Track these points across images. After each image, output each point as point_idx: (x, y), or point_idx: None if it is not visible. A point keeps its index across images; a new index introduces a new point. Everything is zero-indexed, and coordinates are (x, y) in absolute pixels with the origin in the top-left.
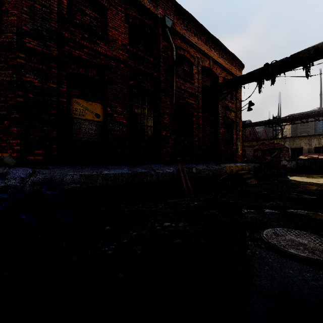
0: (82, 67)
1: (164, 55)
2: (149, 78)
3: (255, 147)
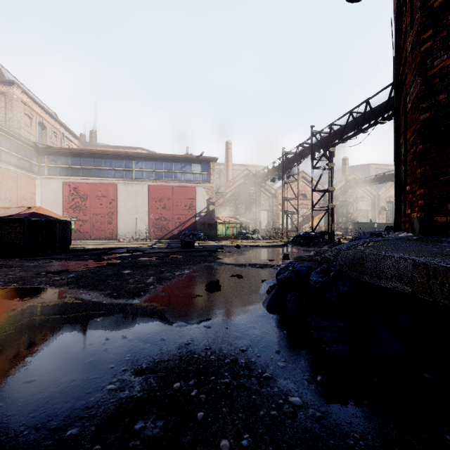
0: None
1: None
2: None
3: None
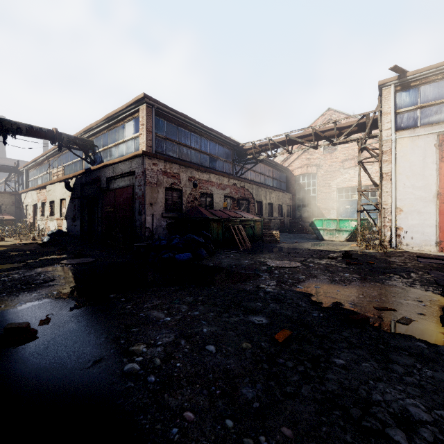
0: None
1: None
2: None
3: None
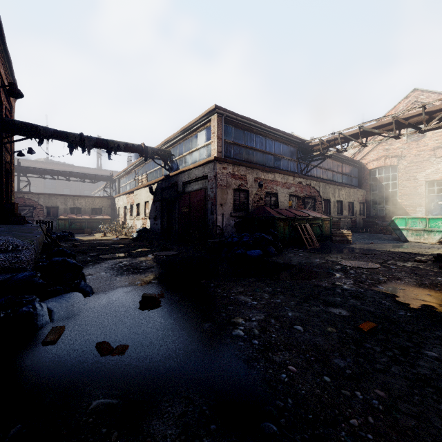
0: None
1: None
2: None
3: None
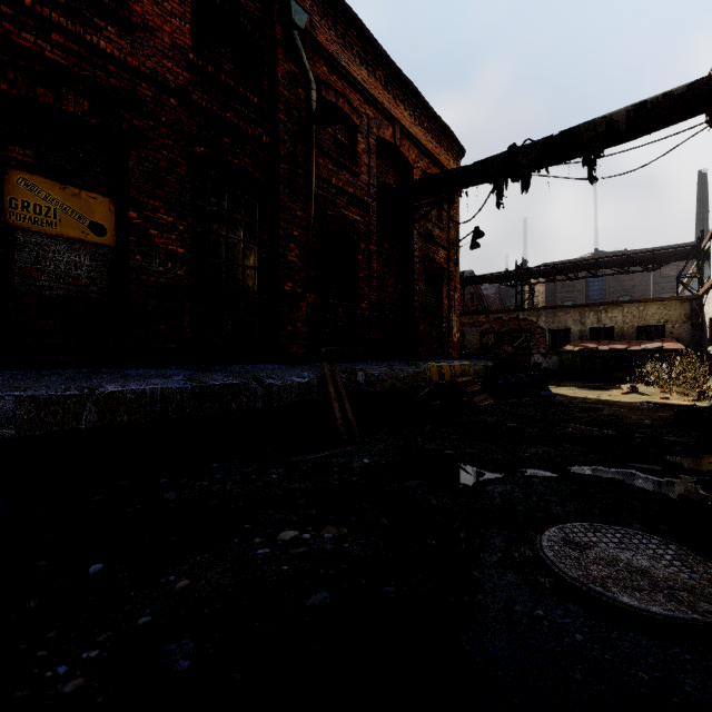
0: (43, 83)
1: (288, 94)
2: (250, 148)
3: (482, 327)
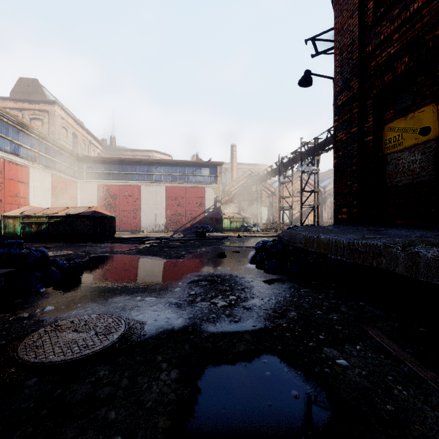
0: (387, 72)
1: None
2: None
3: None
